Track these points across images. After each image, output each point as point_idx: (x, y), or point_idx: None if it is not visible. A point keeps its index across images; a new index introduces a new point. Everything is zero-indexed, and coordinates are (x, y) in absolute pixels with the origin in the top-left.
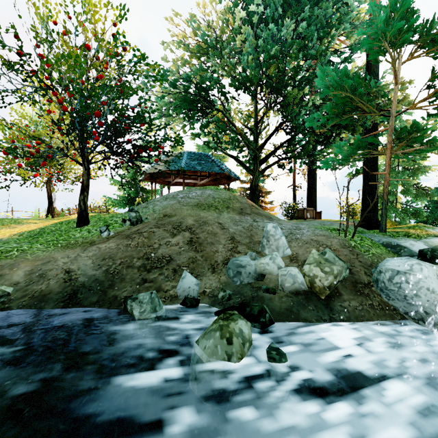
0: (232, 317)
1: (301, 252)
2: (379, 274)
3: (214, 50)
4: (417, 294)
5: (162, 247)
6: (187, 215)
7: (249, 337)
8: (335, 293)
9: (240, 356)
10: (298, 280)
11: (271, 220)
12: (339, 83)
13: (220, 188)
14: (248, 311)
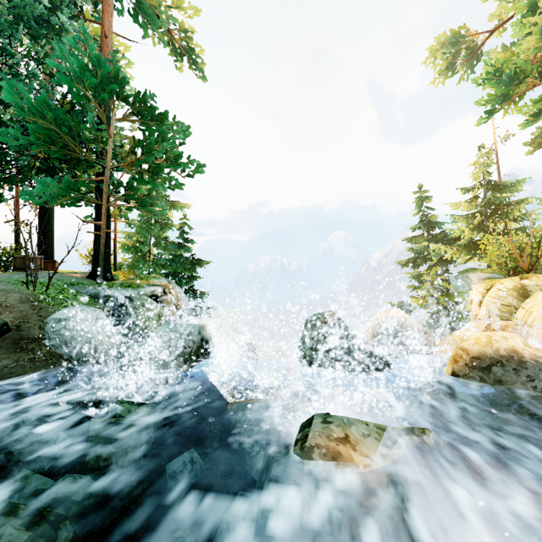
0: None
1: None
2: (46, 325)
3: None
4: (74, 337)
5: None
6: None
7: None
8: None
9: None
10: None
11: None
12: (37, 109)
13: None
14: None
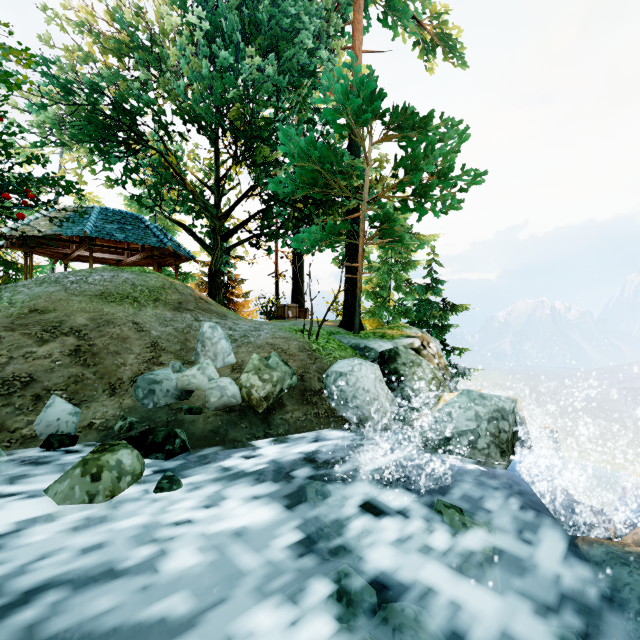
0: (113, 448)
1: (249, 359)
2: (327, 378)
3: (147, 55)
4: (355, 396)
5: (15, 362)
6: (77, 311)
7: (133, 469)
8: (278, 405)
9: (109, 493)
10: (228, 392)
11: (223, 319)
12: (307, 151)
13: (150, 271)
14: (151, 439)
